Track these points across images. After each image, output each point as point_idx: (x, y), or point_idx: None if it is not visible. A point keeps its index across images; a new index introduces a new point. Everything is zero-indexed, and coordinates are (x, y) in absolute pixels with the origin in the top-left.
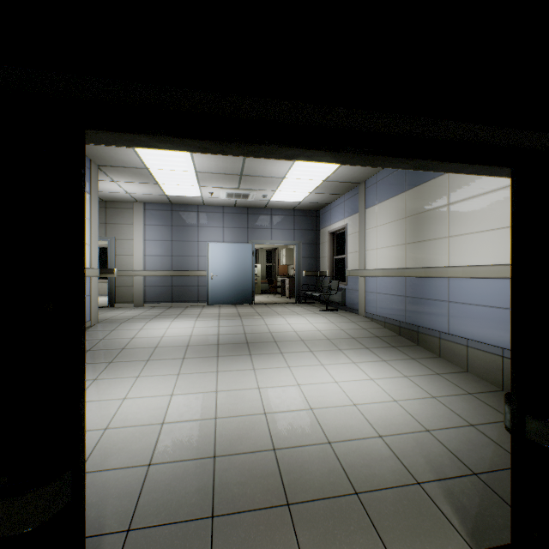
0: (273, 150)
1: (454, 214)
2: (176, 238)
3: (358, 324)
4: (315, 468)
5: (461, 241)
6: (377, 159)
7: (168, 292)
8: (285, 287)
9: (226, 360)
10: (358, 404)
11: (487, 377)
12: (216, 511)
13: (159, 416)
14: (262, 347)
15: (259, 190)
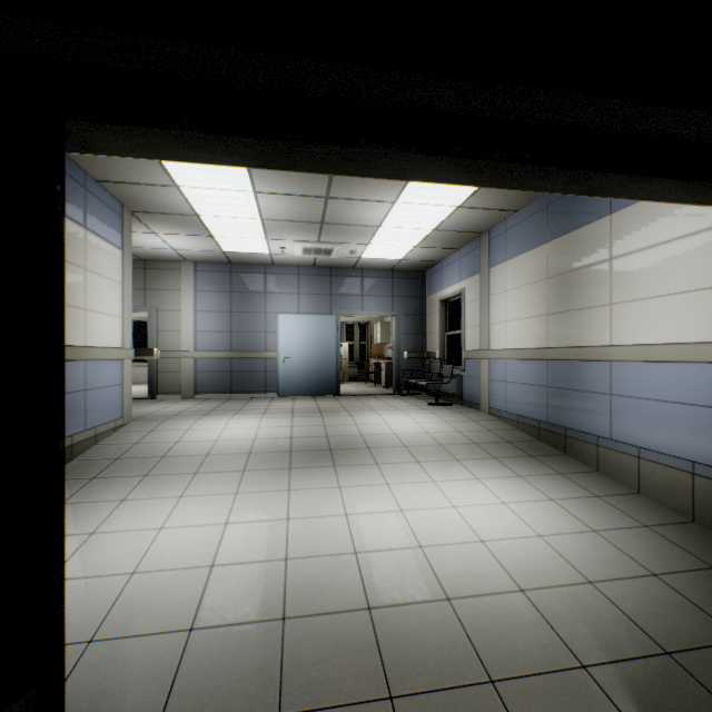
0: (371, 162)
1: (618, 272)
2: (236, 308)
3: (480, 424)
4: (429, 640)
5: (630, 310)
6: (535, 176)
7: (226, 379)
8: (380, 373)
9: (302, 474)
10: (486, 540)
11: (669, 502)
12: (285, 707)
13: (208, 555)
14: (350, 456)
15: (346, 243)
